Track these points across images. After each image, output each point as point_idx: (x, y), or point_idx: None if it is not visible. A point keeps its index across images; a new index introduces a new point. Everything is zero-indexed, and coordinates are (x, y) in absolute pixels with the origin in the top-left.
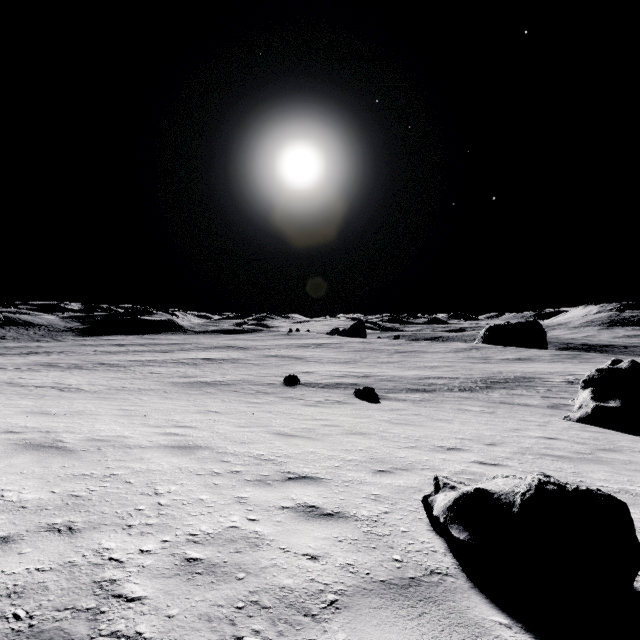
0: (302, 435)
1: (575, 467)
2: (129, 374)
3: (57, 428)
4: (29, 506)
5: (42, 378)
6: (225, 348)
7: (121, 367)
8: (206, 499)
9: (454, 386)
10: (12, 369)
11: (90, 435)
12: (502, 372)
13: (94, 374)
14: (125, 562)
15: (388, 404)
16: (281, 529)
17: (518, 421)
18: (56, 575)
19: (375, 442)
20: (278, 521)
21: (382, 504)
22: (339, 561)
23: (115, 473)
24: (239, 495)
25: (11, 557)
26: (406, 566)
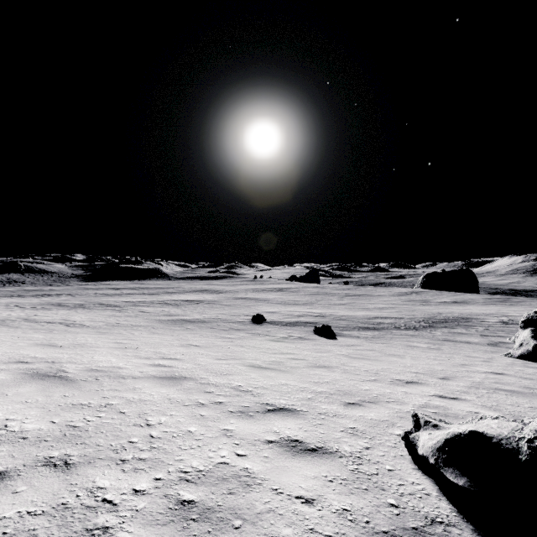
0: (273, 367)
1: (530, 402)
2: (123, 313)
3: (61, 359)
4: (29, 437)
5: (53, 315)
6: (201, 291)
7: (116, 307)
8: (194, 431)
9: (400, 325)
10: (29, 308)
11: (89, 366)
12: (441, 313)
13: (95, 312)
14: (118, 505)
15: (344, 340)
16: (270, 466)
17: (464, 357)
18: (48, 520)
19: (339, 375)
20: (266, 457)
21: (361, 439)
22: (334, 506)
23: (110, 403)
24: (225, 427)
25: (5, 497)
26: (404, 513)
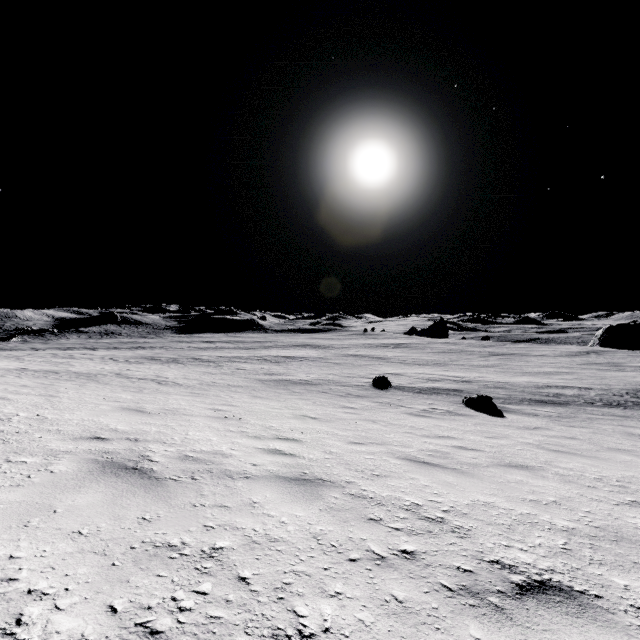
0: (440, 463)
1: None
2: (218, 369)
3: (147, 434)
4: None
5: (145, 370)
6: (303, 346)
7: (211, 362)
8: None
9: (592, 399)
10: (123, 361)
11: (182, 449)
12: None
13: (188, 368)
14: None
15: (517, 419)
16: None
17: None
18: None
19: (561, 487)
20: None
21: None
22: None
23: (217, 545)
24: None
25: None
26: None
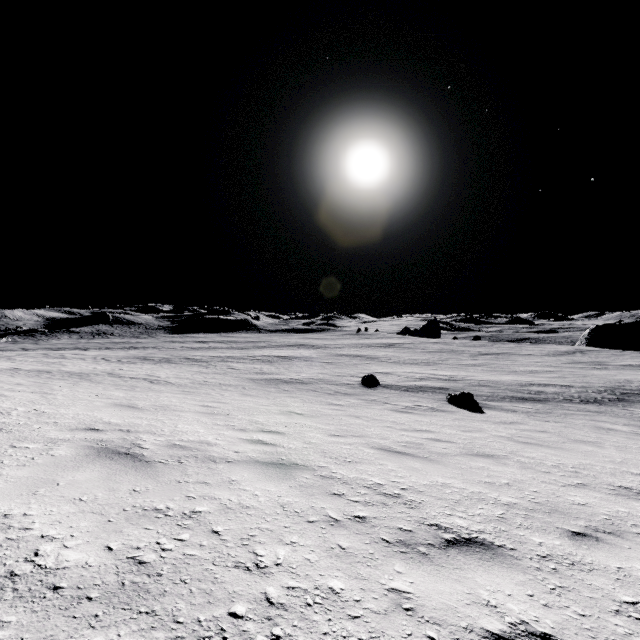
0: (412, 453)
1: None
2: (210, 369)
3: (139, 426)
4: (64, 586)
5: (137, 370)
6: (296, 346)
7: (203, 362)
8: (341, 592)
9: (571, 396)
10: (115, 361)
11: (171, 439)
12: (631, 381)
13: (180, 368)
14: None
15: (495, 415)
16: None
17: None
18: None
19: (518, 472)
20: None
21: None
22: None
23: (197, 509)
24: (391, 584)
25: None
26: None
